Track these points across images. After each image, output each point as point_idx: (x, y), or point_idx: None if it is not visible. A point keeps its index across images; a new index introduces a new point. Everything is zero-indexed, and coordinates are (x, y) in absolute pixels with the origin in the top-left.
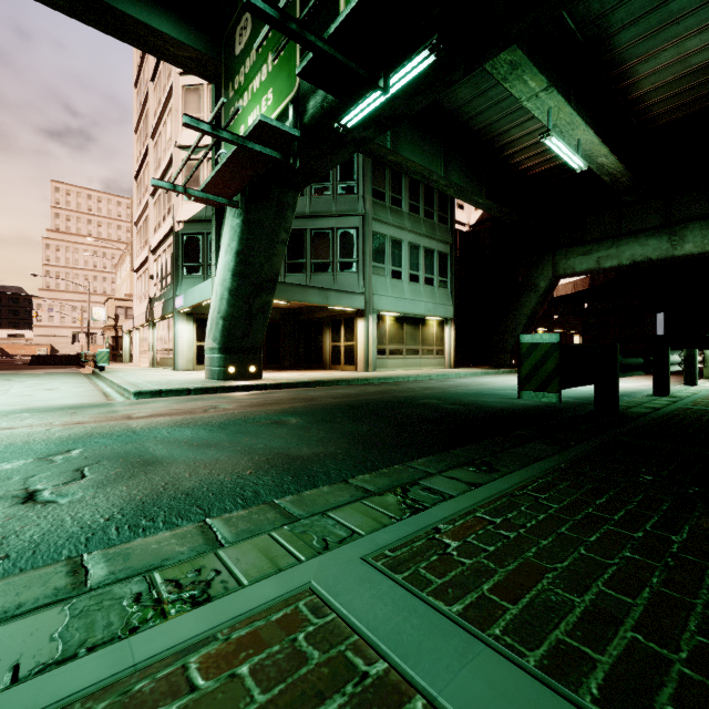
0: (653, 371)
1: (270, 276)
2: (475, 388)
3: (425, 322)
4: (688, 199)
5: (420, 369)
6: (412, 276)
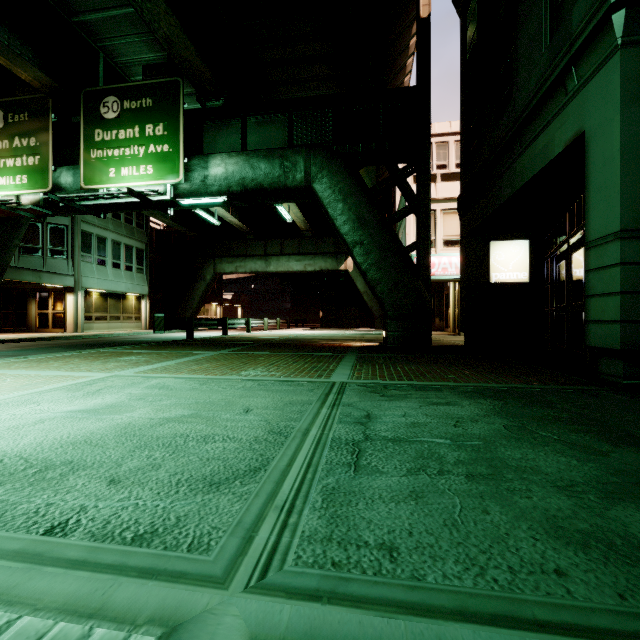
0: (223, 326)
1: (2, 266)
2: (154, 337)
3: (126, 297)
4: (273, 244)
5: (122, 330)
6: (115, 264)
